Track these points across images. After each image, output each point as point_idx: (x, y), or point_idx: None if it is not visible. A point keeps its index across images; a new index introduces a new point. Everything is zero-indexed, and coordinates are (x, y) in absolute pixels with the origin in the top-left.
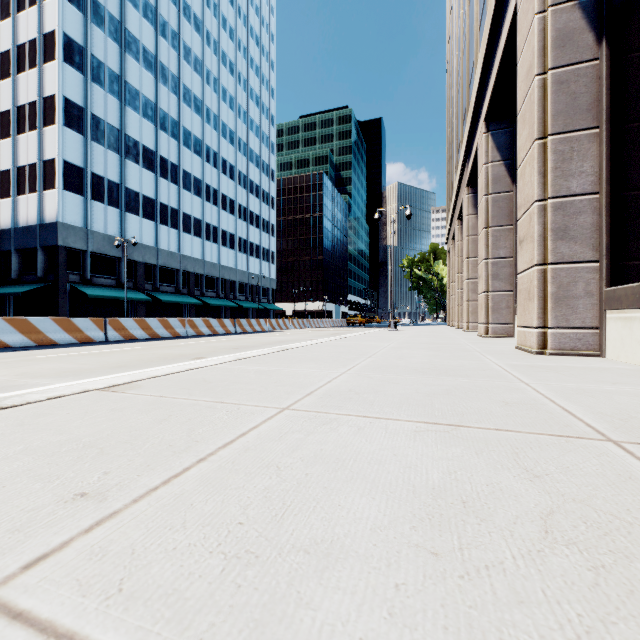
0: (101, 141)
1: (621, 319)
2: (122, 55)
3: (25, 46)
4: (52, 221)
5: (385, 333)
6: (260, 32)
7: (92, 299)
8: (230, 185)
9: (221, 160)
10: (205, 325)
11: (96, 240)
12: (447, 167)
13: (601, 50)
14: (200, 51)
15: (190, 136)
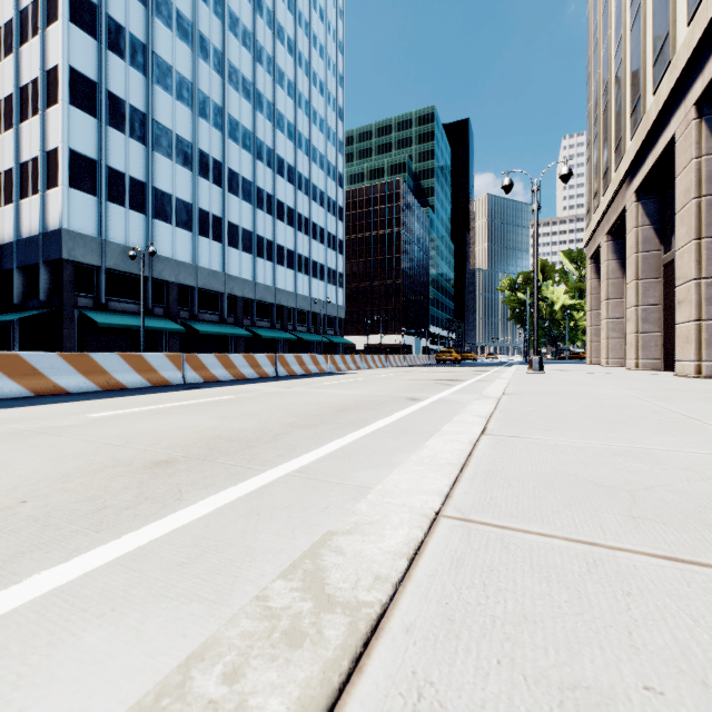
0: (121, 127)
1: None
2: (149, 19)
3: (28, 10)
4: (56, 228)
5: (549, 382)
6: (325, 5)
7: (110, 329)
8: (288, 190)
9: (277, 159)
10: (221, 365)
11: (114, 253)
12: (590, 133)
13: None
14: (250, 22)
15: (238, 127)
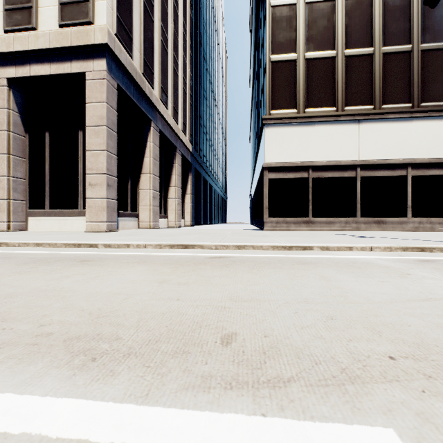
0: None
1: (36, 219)
2: None
3: None
4: None
5: None
6: None
7: None
8: None
9: None
10: None
11: None
12: None
13: (27, 136)
14: None
15: None
